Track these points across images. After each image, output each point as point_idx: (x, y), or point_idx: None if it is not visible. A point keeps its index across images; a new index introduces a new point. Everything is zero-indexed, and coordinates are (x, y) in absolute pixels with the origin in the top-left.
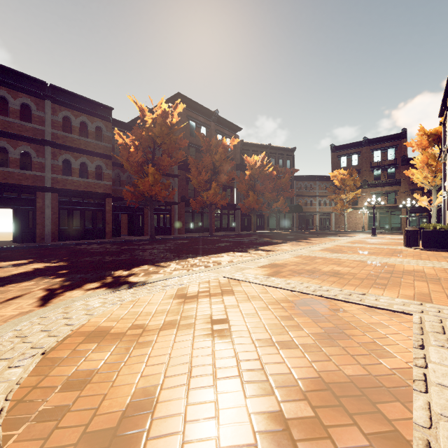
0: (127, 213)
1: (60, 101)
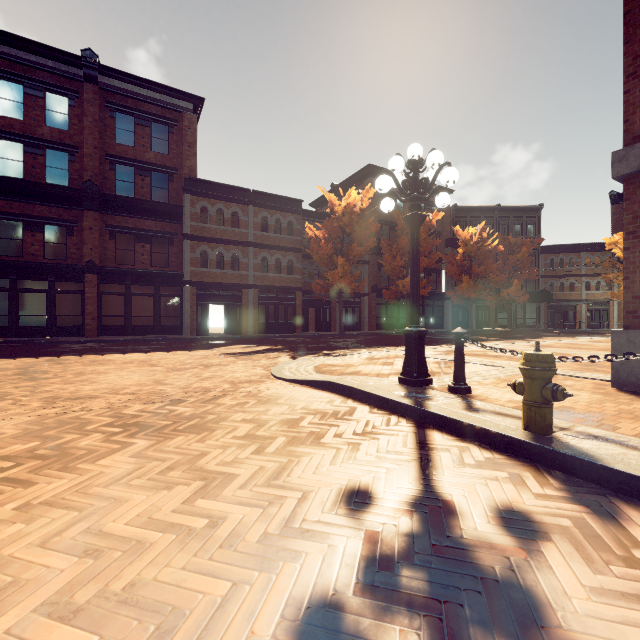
0: (315, 306)
1: (260, 203)
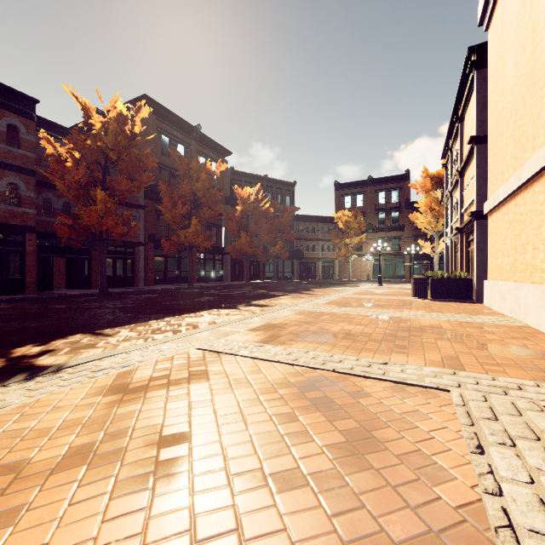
0: (64, 256)
1: None
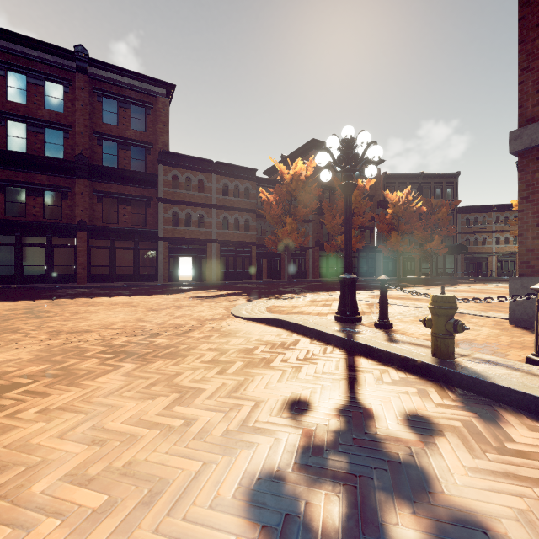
0: (267, 258)
1: (221, 172)
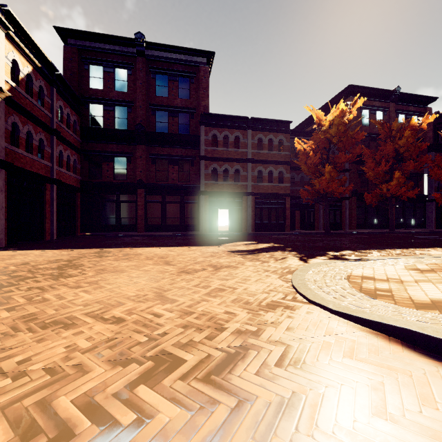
0: (300, 209)
1: (256, 127)
